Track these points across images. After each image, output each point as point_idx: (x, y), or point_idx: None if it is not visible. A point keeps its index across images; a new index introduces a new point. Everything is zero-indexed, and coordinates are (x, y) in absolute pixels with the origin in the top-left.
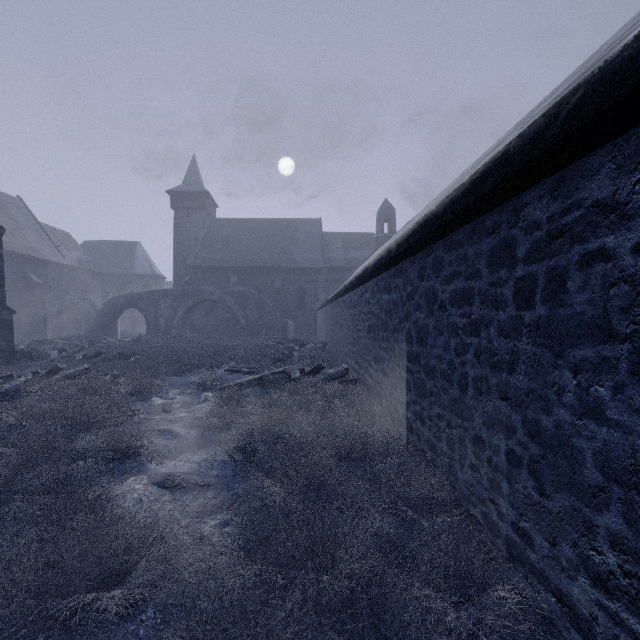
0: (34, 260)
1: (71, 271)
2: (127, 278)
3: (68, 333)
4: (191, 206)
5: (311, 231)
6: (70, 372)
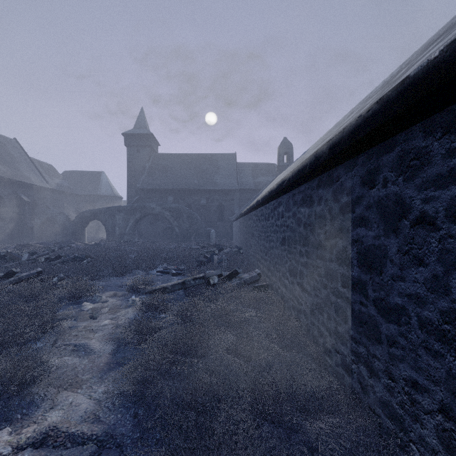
0: (24, 185)
1: (53, 193)
2: (94, 198)
3: (50, 238)
4: (140, 144)
5: (228, 162)
6: (22, 275)
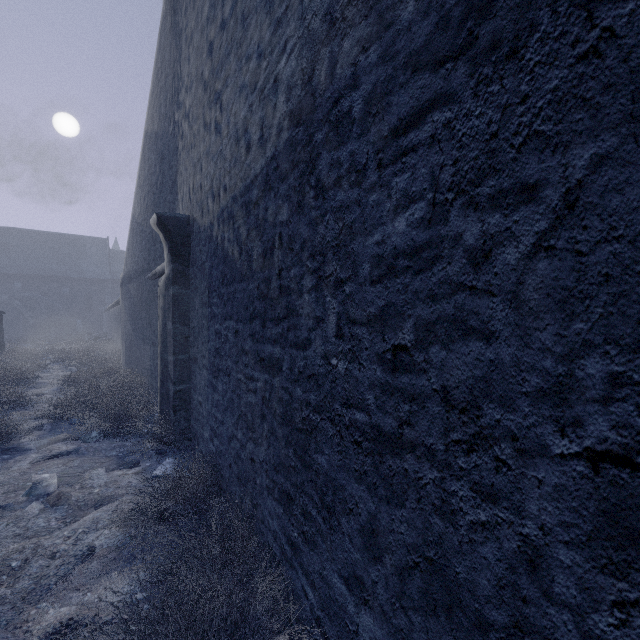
0: None
1: None
2: None
3: None
4: None
5: (99, 248)
6: None
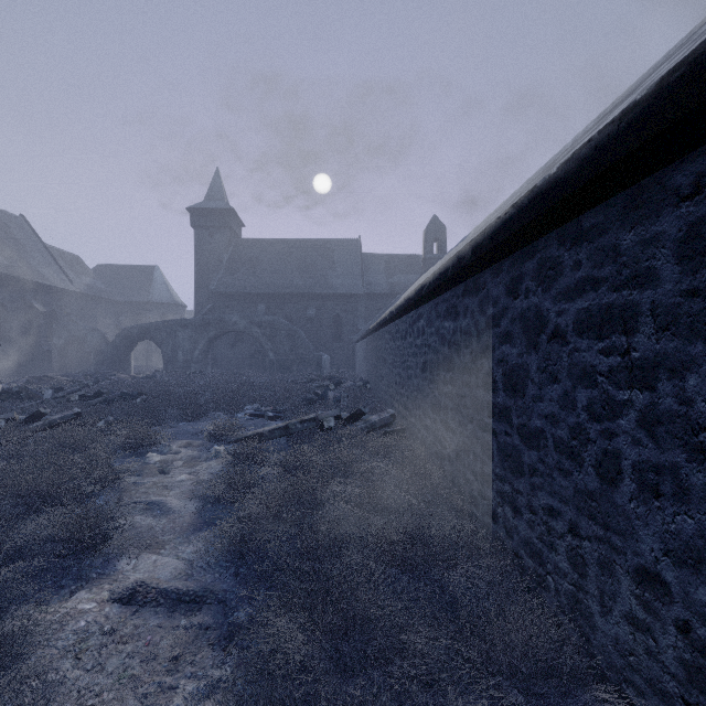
0: (38, 286)
1: (80, 298)
2: (143, 306)
3: (76, 368)
4: (214, 225)
5: (349, 253)
6: (54, 418)
